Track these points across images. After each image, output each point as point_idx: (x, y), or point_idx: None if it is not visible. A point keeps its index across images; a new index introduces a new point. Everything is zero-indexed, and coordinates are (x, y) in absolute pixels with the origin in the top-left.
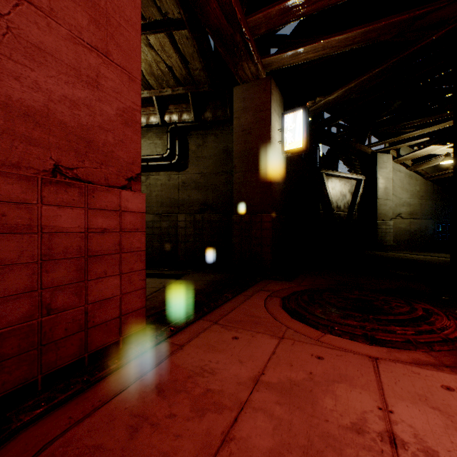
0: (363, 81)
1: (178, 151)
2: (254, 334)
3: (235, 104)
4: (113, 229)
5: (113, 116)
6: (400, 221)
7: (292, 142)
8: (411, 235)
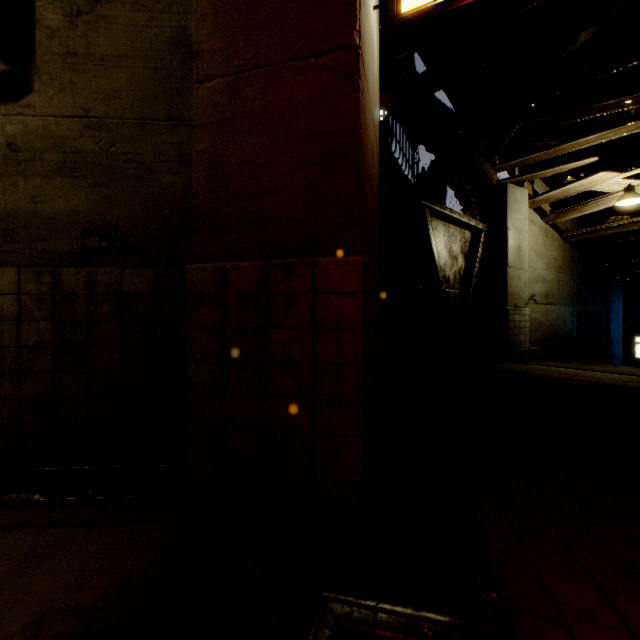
0: None
1: None
2: None
3: None
4: None
5: None
6: (534, 308)
7: None
8: (547, 331)
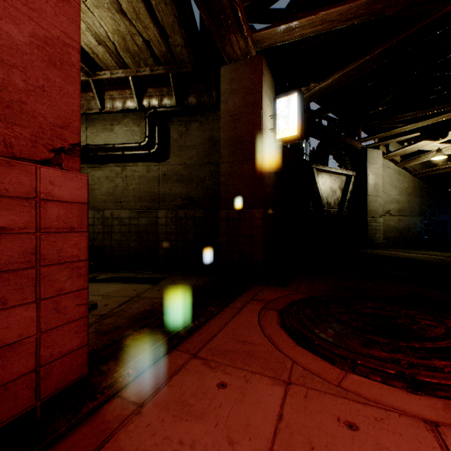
0: (363, 64)
1: (157, 139)
2: (249, 377)
3: (222, 86)
4: (21, 228)
5: (23, 44)
6: (389, 218)
7: (285, 129)
8: (400, 232)
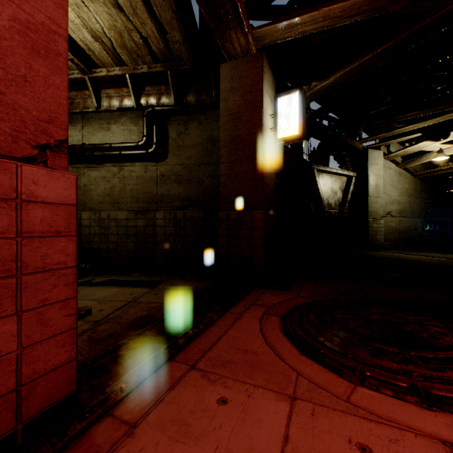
0: (366, 62)
1: (155, 139)
2: (251, 391)
3: (222, 84)
4: None
5: (1, 28)
6: (390, 220)
7: (286, 129)
8: (401, 233)
